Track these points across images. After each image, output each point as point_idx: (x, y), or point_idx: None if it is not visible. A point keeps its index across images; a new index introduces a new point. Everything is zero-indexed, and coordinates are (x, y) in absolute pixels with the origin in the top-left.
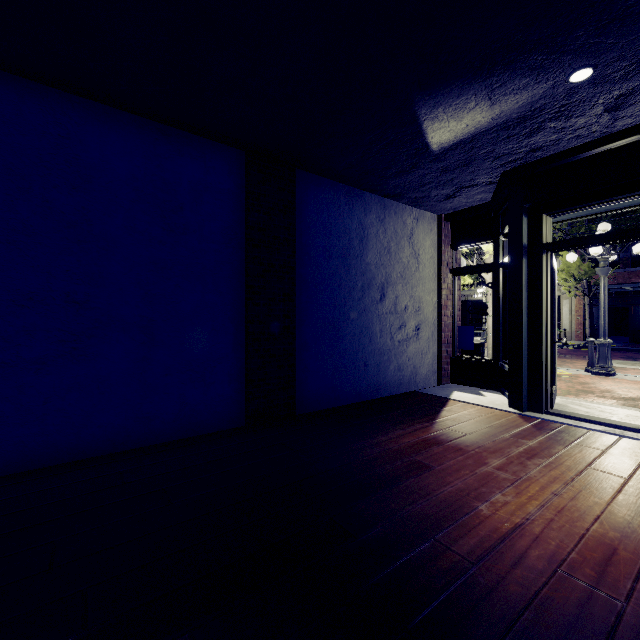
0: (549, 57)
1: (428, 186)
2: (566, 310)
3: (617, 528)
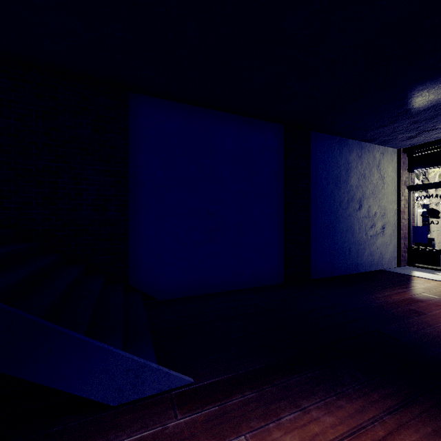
0: None
1: (397, 132)
2: None
3: None
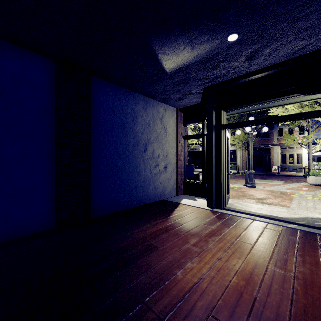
0: (217, 24)
1: (168, 92)
2: (239, 156)
3: (245, 278)
